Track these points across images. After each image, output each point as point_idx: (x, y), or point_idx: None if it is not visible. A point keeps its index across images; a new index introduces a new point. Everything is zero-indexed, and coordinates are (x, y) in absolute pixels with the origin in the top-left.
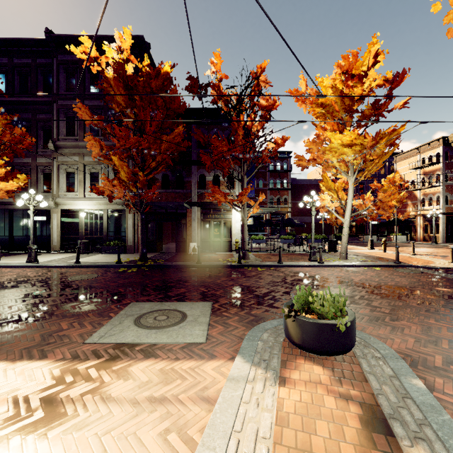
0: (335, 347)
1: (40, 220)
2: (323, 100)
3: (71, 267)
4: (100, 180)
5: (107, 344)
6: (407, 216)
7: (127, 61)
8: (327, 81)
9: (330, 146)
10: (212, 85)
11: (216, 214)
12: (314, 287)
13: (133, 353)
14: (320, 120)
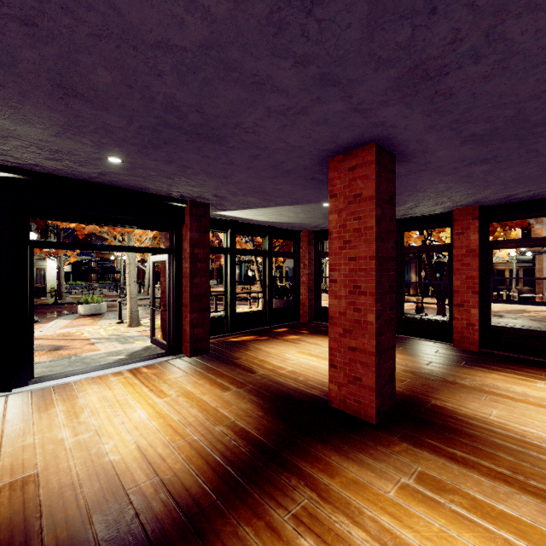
0: (96, 312)
1: None
2: None
3: None
4: None
5: None
6: (218, 265)
7: None
8: None
9: None
10: None
11: None
12: (110, 307)
13: None
14: None
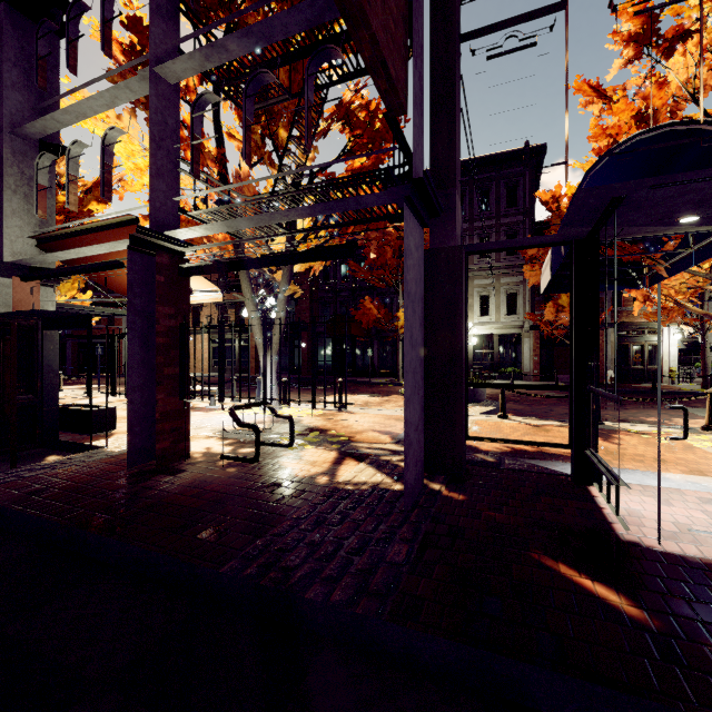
0: None
1: None
2: None
3: None
4: (490, 304)
5: None
6: None
7: None
8: None
9: None
10: None
11: (637, 336)
12: None
13: None
14: None
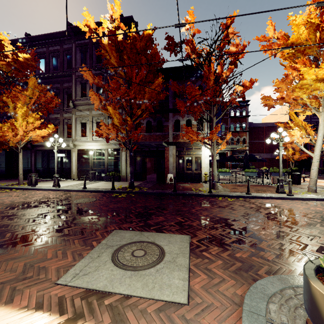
0: None
1: (65, 157)
2: (294, 39)
3: (80, 191)
4: None
5: (77, 288)
6: None
7: (117, 29)
8: (300, 18)
9: (301, 82)
10: (186, 42)
11: (189, 151)
12: (296, 223)
13: (100, 311)
14: (289, 61)
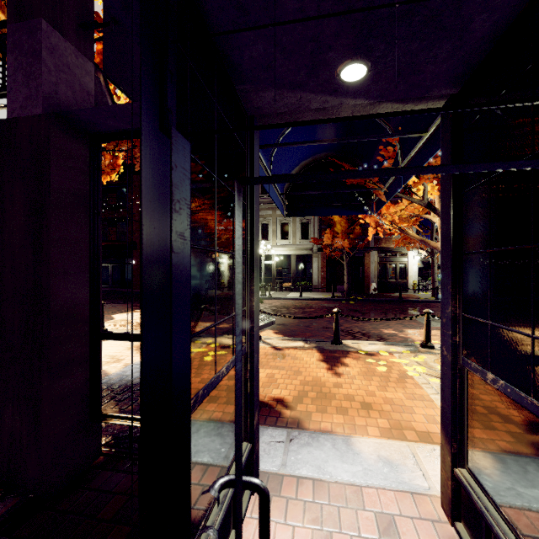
0: None
1: None
2: None
3: (299, 300)
4: (289, 230)
5: None
6: None
7: None
8: None
9: None
10: None
11: (392, 257)
12: None
13: None
14: None
